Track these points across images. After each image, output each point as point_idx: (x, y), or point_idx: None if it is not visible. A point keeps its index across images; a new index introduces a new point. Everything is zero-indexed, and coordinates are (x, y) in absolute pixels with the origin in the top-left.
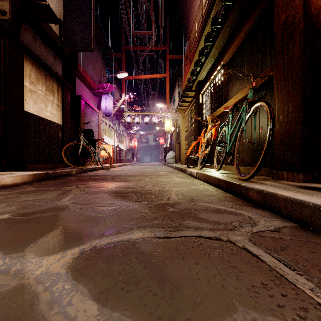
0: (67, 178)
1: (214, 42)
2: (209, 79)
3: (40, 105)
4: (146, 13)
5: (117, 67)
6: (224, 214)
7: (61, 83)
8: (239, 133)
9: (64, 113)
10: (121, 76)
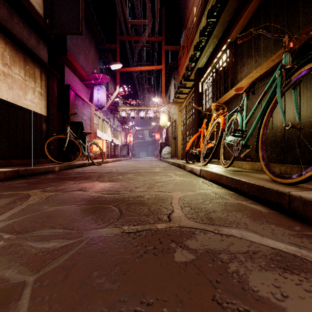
0: (44, 176)
1: (220, 17)
2: (212, 63)
3: (17, 91)
4: (141, 0)
5: (111, 59)
6: (309, 279)
7: (46, 69)
8: (266, 116)
9: (49, 103)
10: (115, 67)
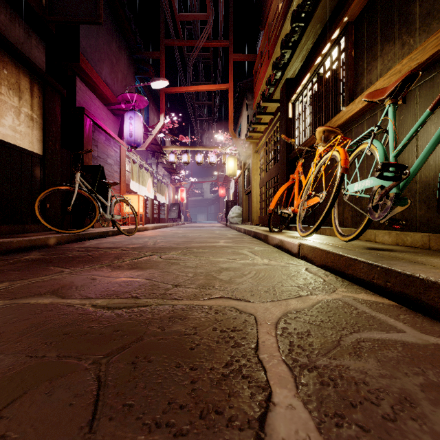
0: (20, 256)
1: None
2: (312, 66)
3: None
4: None
5: (152, 75)
6: None
7: (40, 79)
8: None
9: (46, 134)
10: (158, 85)
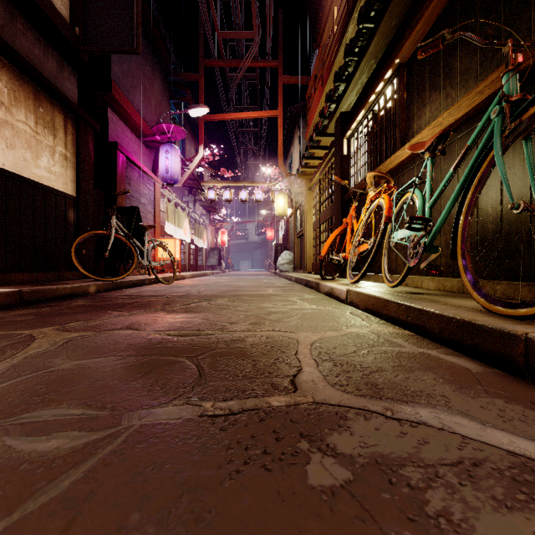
0: (69, 303)
1: (381, 19)
2: (366, 103)
3: (22, 152)
4: None
5: (190, 99)
6: None
7: (74, 114)
8: (470, 192)
9: (80, 174)
10: (196, 113)
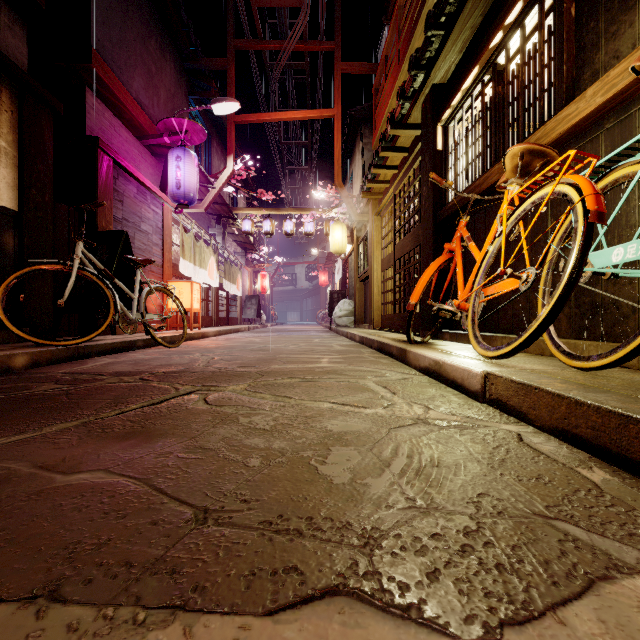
0: None
1: None
2: (485, 51)
3: None
4: None
5: (216, 95)
6: None
7: (13, 80)
8: None
9: (25, 176)
10: (223, 110)
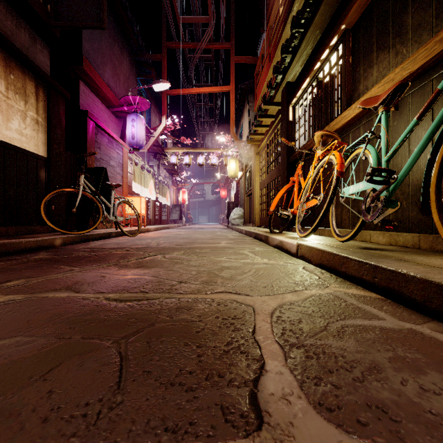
0: (29, 256)
1: None
2: (312, 71)
3: None
4: None
5: (154, 77)
6: None
7: (45, 83)
8: None
9: (51, 137)
10: (159, 88)
